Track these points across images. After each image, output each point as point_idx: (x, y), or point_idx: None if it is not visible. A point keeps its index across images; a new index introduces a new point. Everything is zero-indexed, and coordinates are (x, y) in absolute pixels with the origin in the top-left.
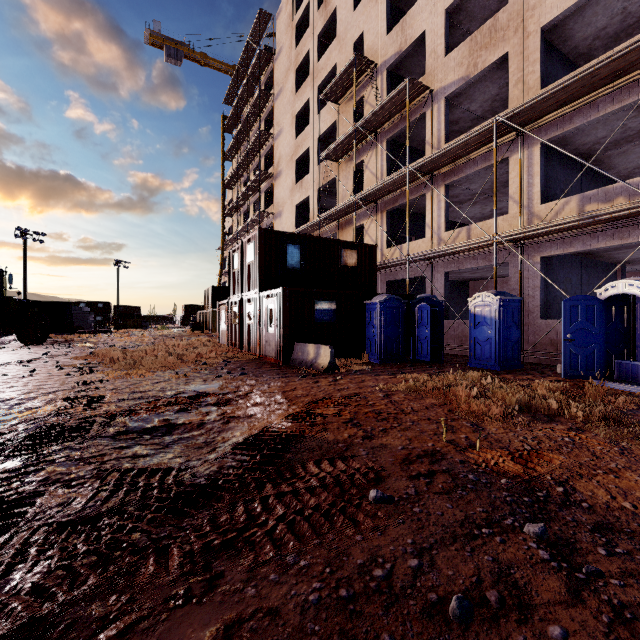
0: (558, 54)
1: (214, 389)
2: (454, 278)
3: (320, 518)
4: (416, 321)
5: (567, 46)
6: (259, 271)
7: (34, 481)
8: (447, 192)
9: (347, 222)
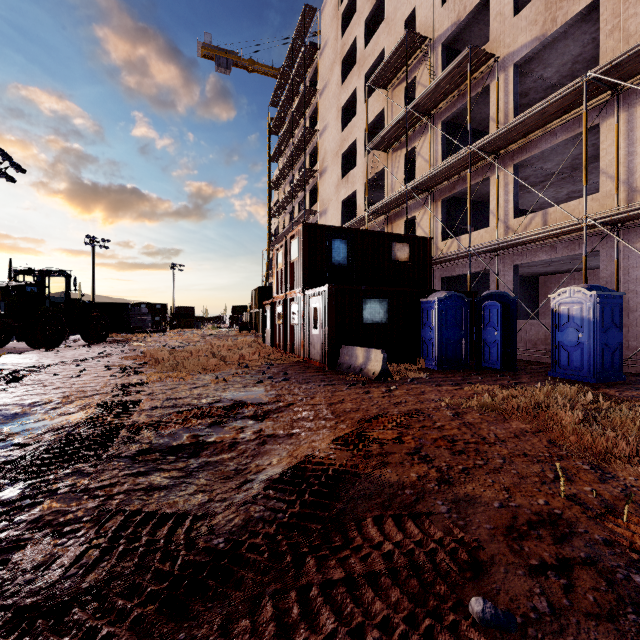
0: None
1: (253, 398)
2: (520, 273)
3: None
4: (482, 322)
5: None
6: (303, 268)
7: (23, 522)
8: (516, 173)
9: (396, 215)
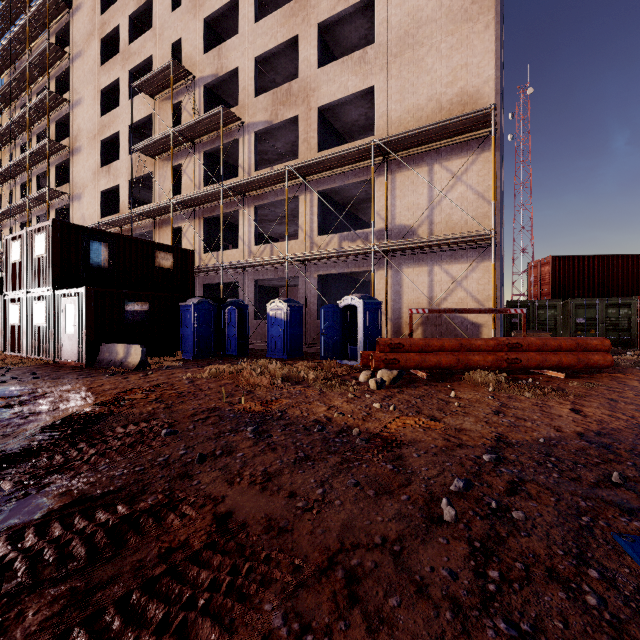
0: (332, 127)
1: None
2: (266, 284)
3: (125, 448)
4: (226, 321)
5: (337, 124)
6: (53, 267)
7: None
8: (256, 212)
9: (164, 221)
